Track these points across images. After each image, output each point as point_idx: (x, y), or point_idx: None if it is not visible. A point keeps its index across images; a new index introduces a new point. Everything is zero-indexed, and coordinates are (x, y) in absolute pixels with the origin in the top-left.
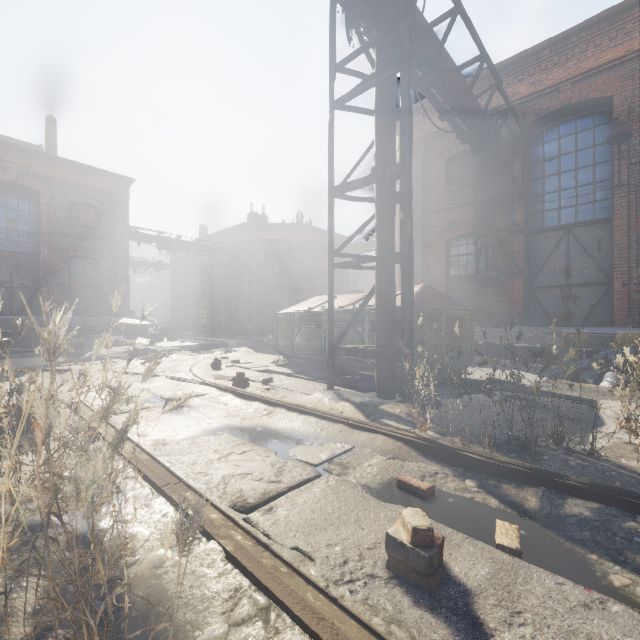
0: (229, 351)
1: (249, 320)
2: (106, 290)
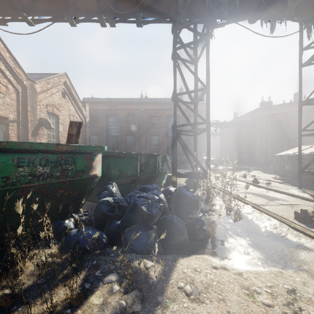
0: (249, 171)
1: (260, 157)
2: (198, 146)
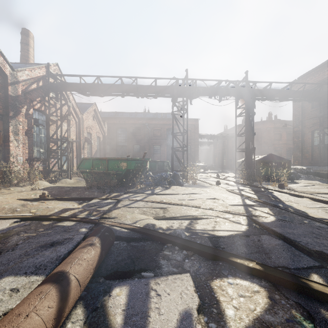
0: (225, 173)
1: None
2: (192, 154)
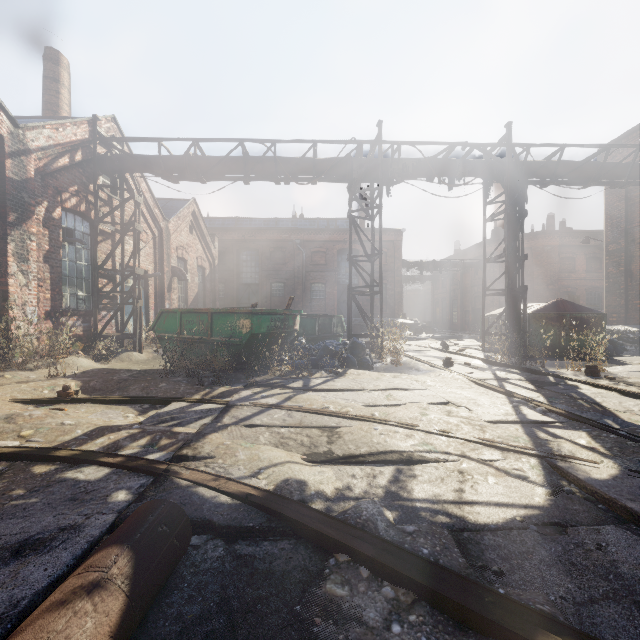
0: (458, 340)
1: None
2: (389, 302)
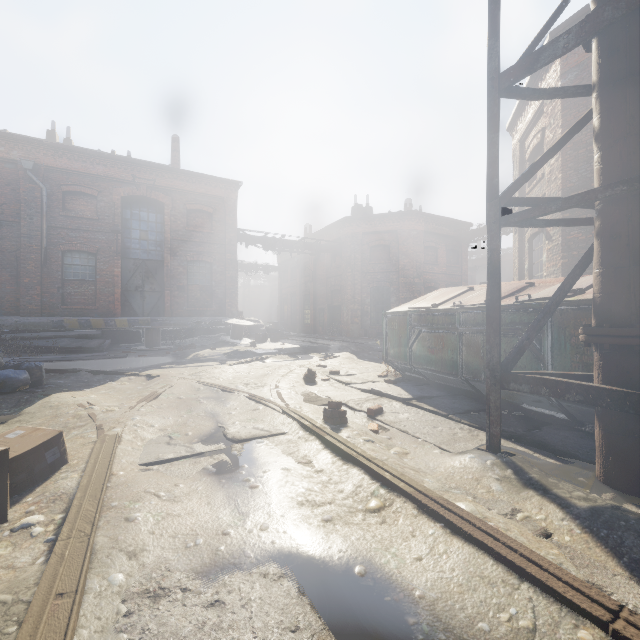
0: (328, 357)
1: (352, 320)
2: (217, 292)
